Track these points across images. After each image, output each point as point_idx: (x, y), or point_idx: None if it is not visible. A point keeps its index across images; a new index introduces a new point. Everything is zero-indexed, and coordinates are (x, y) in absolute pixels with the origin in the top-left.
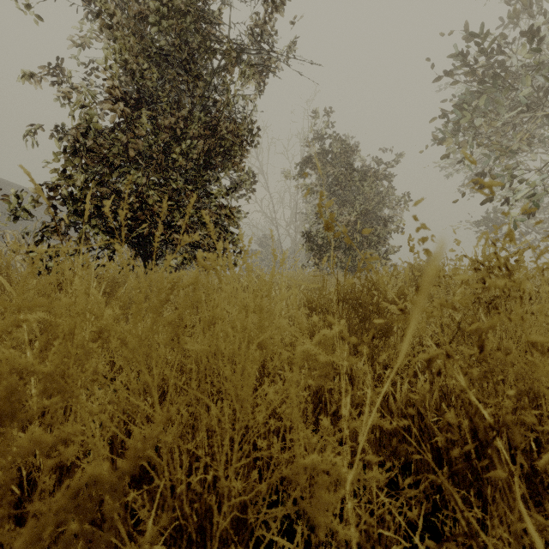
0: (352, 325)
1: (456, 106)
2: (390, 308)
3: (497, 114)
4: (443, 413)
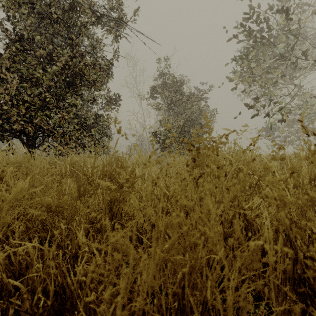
0: (103, 197)
1: (240, 55)
2: (105, 184)
3: (263, 60)
4: (115, 295)
